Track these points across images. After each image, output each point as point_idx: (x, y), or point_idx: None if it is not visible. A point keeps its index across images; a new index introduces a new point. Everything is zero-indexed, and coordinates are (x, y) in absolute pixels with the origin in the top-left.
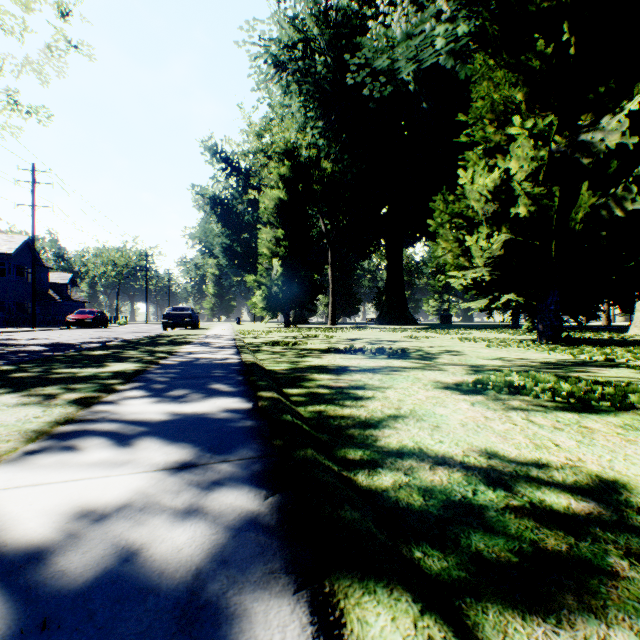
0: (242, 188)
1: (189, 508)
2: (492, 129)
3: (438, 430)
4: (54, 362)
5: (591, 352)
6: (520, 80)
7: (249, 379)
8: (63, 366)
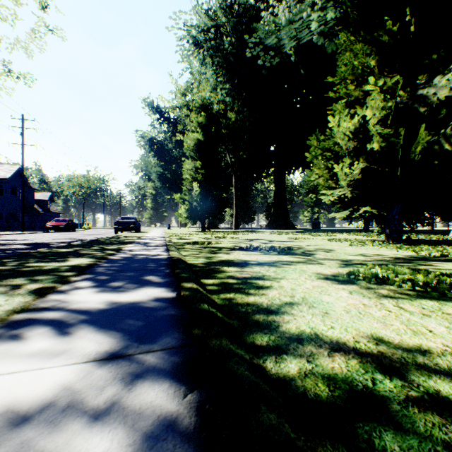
0: (171, 132)
1: (110, 408)
2: (352, 87)
3: (328, 316)
4: (29, 257)
5: (429, 250)
6: (373, 51)
7: (174, 272)
8: (34, 261)
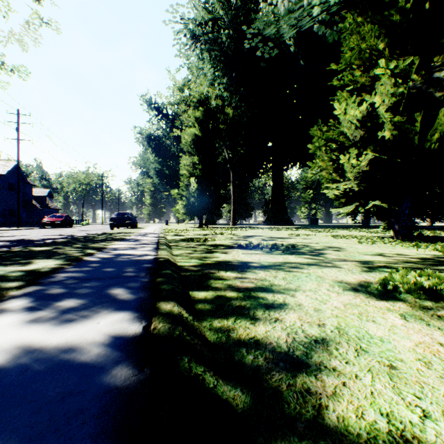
0: (169, 129)
1: None
2: (359, 73)
3: (400, 378)
4: None
5: None
6: (382, 33)
7: (155, 281)
8: None
